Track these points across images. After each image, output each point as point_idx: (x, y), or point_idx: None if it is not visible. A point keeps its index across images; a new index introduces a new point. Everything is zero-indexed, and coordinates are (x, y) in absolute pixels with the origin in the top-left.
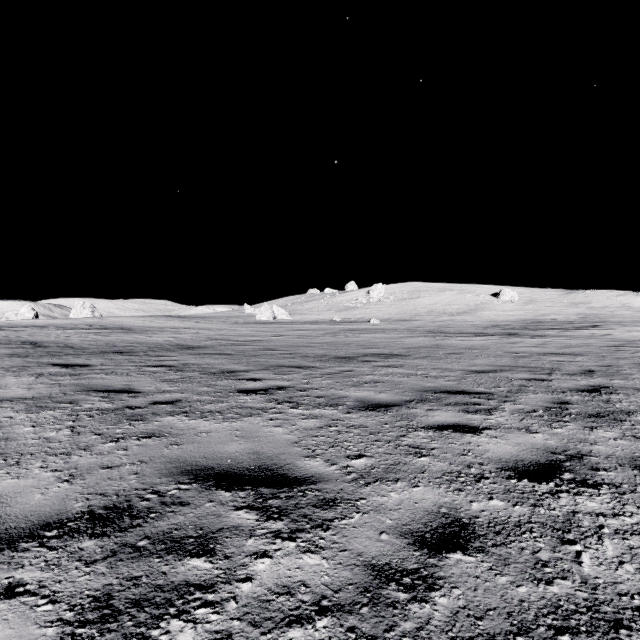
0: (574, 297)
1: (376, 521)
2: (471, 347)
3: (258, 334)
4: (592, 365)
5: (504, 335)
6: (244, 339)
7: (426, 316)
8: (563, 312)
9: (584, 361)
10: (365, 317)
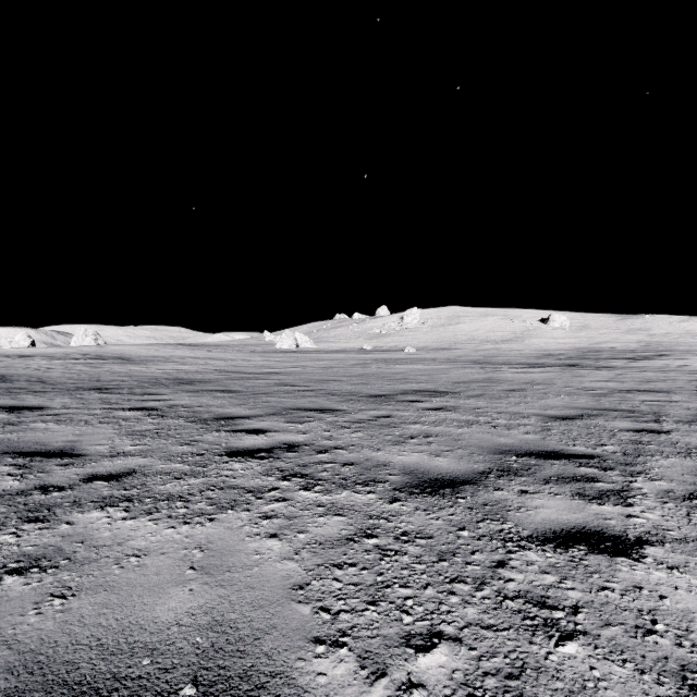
0: (632, 323)
1: None
2: (532, 381)
3: (276, 365)
4: None
5: (564, 366)
6: (258, 371)
7: (467, 344)
8: (621, 340)
9: (686, 401)
10: (399, 345)
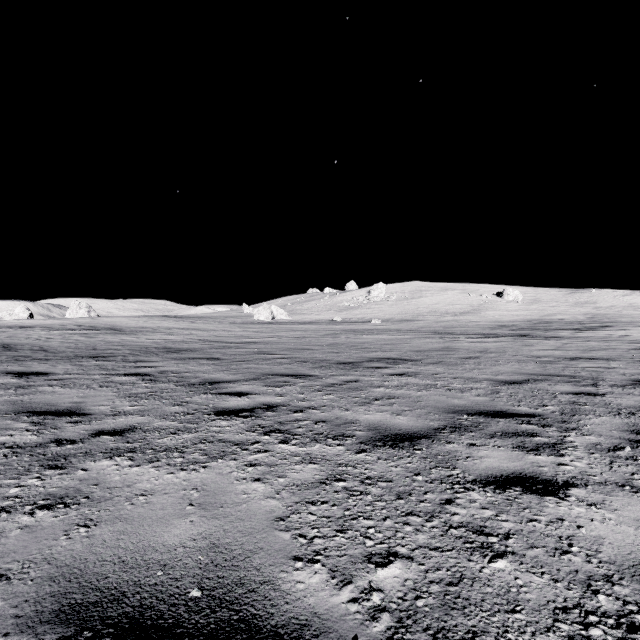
0: (579, 297)
1: None
2: (486, 350)
3: (254, 335)
4: (636, 373)
5: (516, 336)
6: (238, 341)
7: (429, 316)
8: (569, 312)
9: (622, 368)
10: (366, 317)
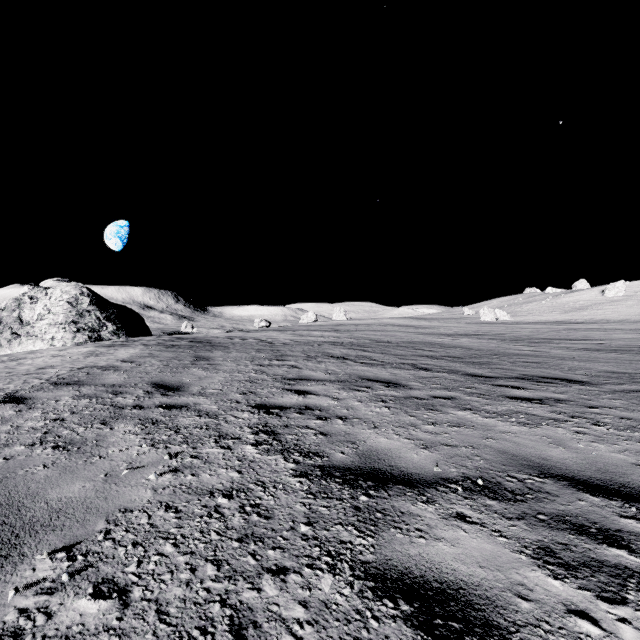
0: None
1: (564, 347)
2: None
3: (499, 330)
4: None
5: None
6: (495, 332)
7: None
8: None
9: None
10: (594, 318)
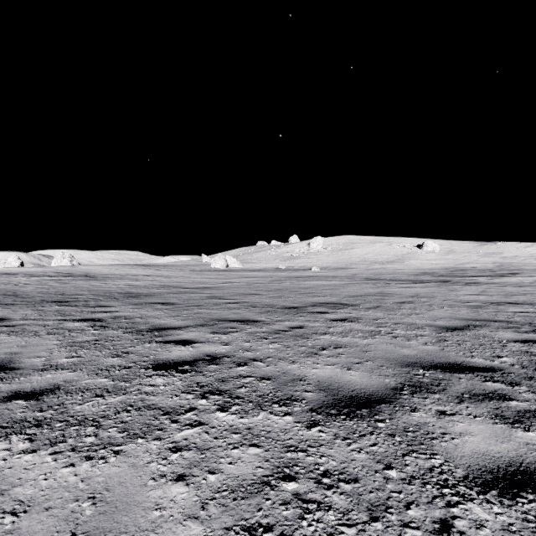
0: (487, 248)
1: None
2: (417, 295)
3: (209, 281)
4: None
5: (439, 282)
6: (195, 286)
7: (360, 264)
8: (480, 261)
9: None
10: (307, 265)
